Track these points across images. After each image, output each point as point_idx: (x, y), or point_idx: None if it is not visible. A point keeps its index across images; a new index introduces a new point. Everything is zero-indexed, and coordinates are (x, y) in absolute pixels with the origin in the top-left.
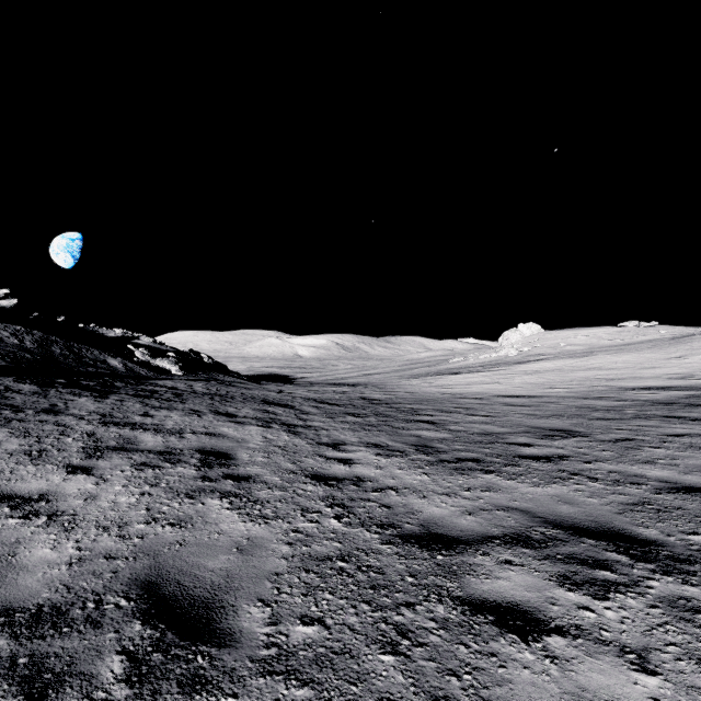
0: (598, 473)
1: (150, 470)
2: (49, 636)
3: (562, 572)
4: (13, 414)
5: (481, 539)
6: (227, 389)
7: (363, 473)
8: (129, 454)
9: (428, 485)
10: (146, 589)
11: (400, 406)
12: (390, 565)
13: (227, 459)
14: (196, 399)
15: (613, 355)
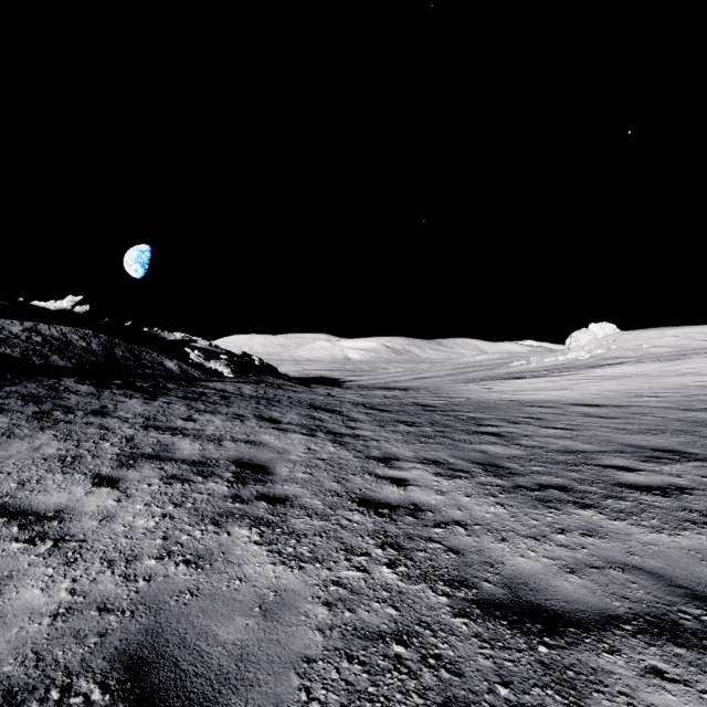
0: None
1: (179, 485)
2: None
3: None
4: (63, 415)
5: (600, 620)
6: (274, 392)
7: (420, 499)
8: (162, 463)
9: (507, 522)
10: (131, 672)
11: (458, 415)
12: (469, 658)
13: (264, 474)
14: (242, 402)
15: None
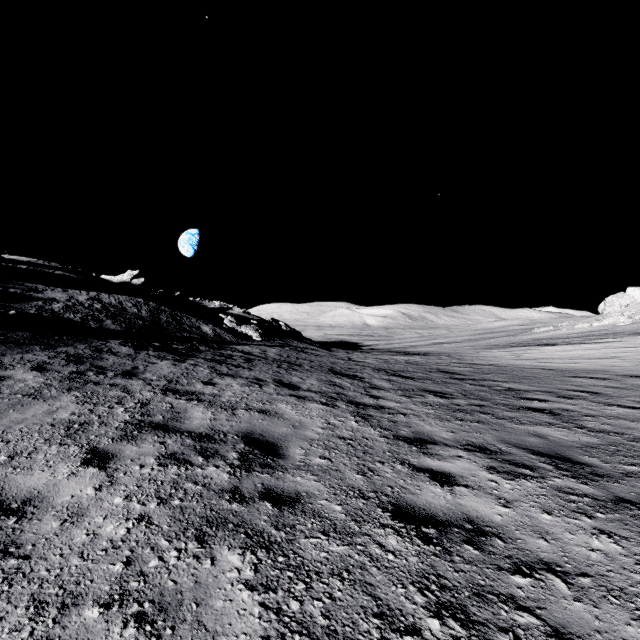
0: None
1: (174, 468)
2: None
3: None
4: (95, 376)
5: None
6: (297, 355)
7: (478, 512)
8: (166, 435)
9: (633, 575)
10: None
11: (492, 385)
12: None
13: (274, 456)
14: (264, 365)
15: None
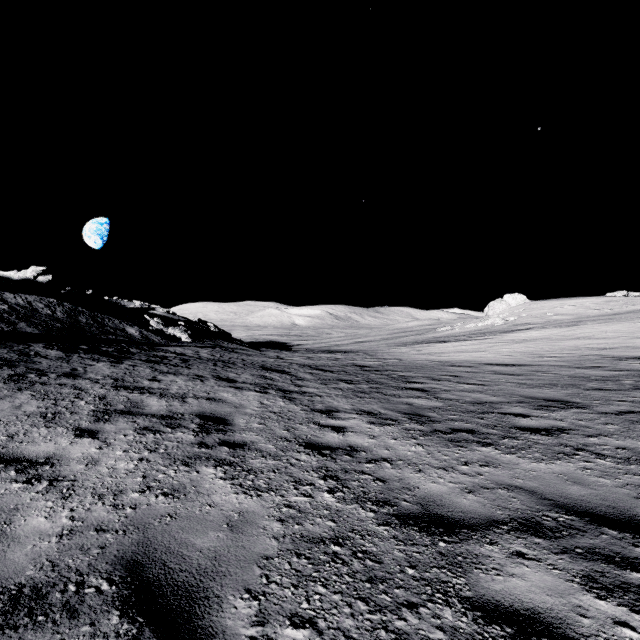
0: (605, 449)
1: (151, 435)
2: (22, 626)
3: (586, 571)
4: (37, 378)
5: (486, 523)
6: (229, 355)
7: (356, 442)
8: (134, 417)
9: (424, 458)
10: (130, 571)
11: (391, 374)
12: (388, 552)
13: (224, 425)
14: (201, 364)
15: (603, 324)
